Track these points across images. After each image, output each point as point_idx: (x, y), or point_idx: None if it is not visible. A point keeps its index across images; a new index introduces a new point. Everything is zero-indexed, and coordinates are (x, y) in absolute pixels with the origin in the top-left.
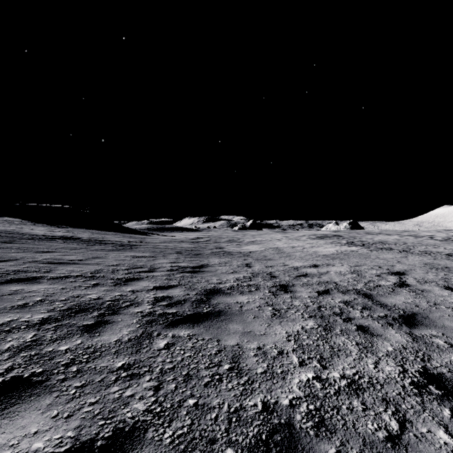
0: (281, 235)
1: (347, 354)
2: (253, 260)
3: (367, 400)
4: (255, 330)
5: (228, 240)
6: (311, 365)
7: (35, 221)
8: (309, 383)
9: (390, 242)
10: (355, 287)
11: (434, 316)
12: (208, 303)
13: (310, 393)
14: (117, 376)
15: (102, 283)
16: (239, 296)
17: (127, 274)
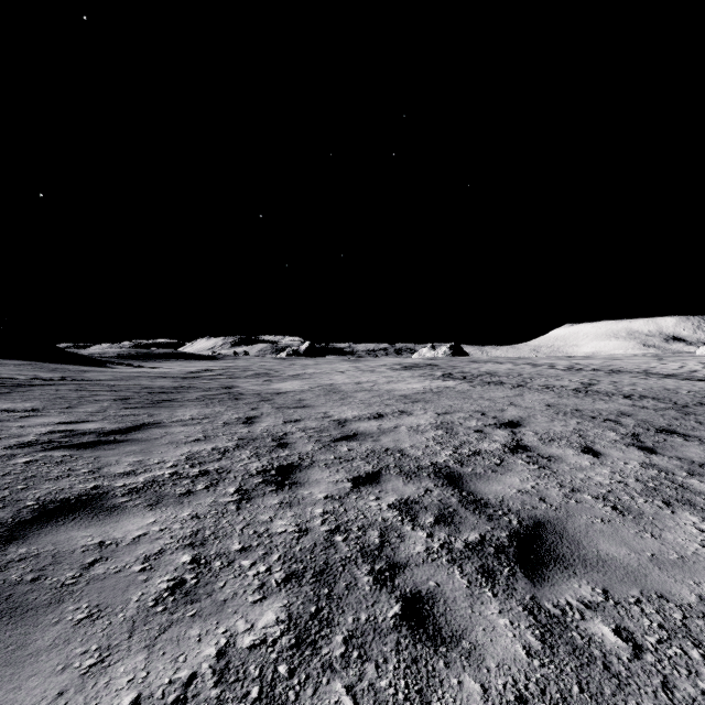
0: (350, 364)
1: None
2: (270, 410)
3: None
4: None
5: (256, 373)
6: None
7: None
8: None
9: (501, 373)
10: (436, 458)
11: (576, 527)
12: None
13: None
14: None
15: None
16: (132, 518)
17: None
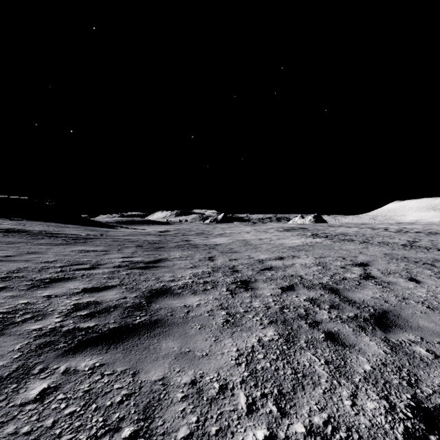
0: (250, 228)
1: (314, 382)
2: (218, 253)
3: None
4: (197, 348)
5: (197, 233)
6: (265, 410)
7: None
8: None
9: (351, 234)
10: (321, 280)
11: (406, 314)
12: (146, 309)
13: None
14: None
15: (11, 286)
16: (190, 298)
17: (57, 273)
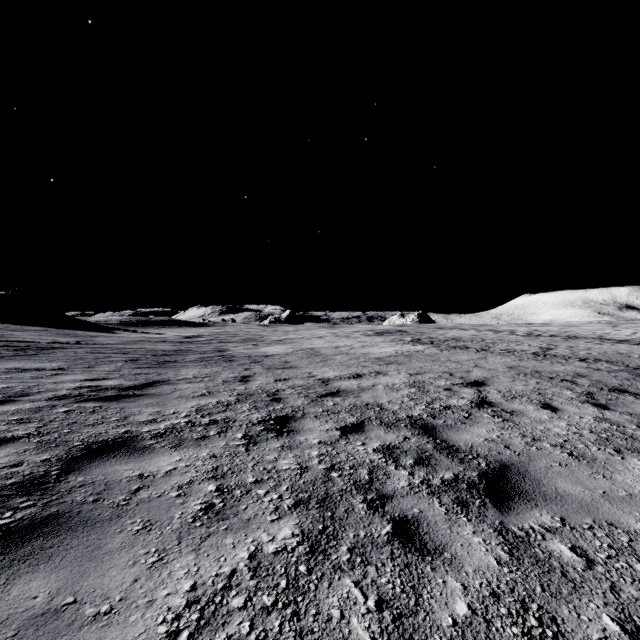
0: (327, 331)
1: None
2: (261, 370)
3: None
4: (96, 592)
5: (244, 338)
6: None
7: None
8: None
9: (465, 338)
10: (411, 412)
11: (537, 469)
12: (46, 489)
13: None
14: None
15: None
16: (162, 456)
17: None
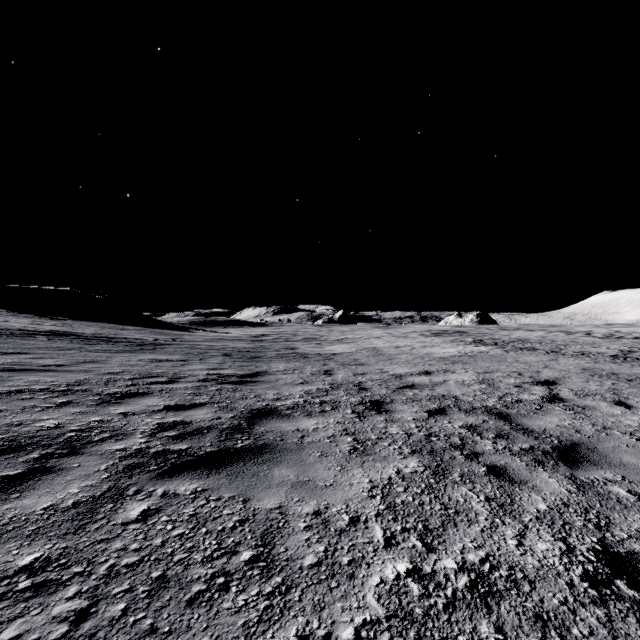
0: (382, 331)
1: (470, 519)
2: (337, 366)
3: (505, 619)
4: (318, 478)
5: (305, 338)
6: (406, 545)
7: (18, 311)
8: (399, 584)
9: (533, 340)
10: (485, 403)
11: (605, 448)
12: (248, 432)
13: (398, 608)
14: (5, 591)
15: (77, 401)
16: (303, 420)
17: (128, 387)
